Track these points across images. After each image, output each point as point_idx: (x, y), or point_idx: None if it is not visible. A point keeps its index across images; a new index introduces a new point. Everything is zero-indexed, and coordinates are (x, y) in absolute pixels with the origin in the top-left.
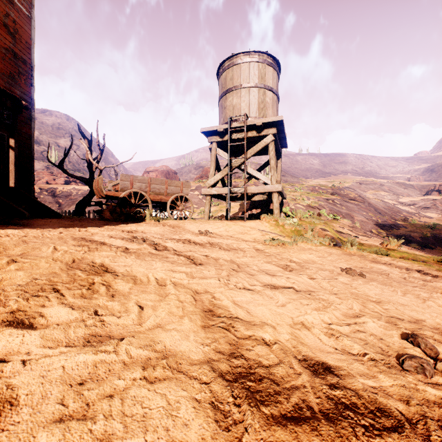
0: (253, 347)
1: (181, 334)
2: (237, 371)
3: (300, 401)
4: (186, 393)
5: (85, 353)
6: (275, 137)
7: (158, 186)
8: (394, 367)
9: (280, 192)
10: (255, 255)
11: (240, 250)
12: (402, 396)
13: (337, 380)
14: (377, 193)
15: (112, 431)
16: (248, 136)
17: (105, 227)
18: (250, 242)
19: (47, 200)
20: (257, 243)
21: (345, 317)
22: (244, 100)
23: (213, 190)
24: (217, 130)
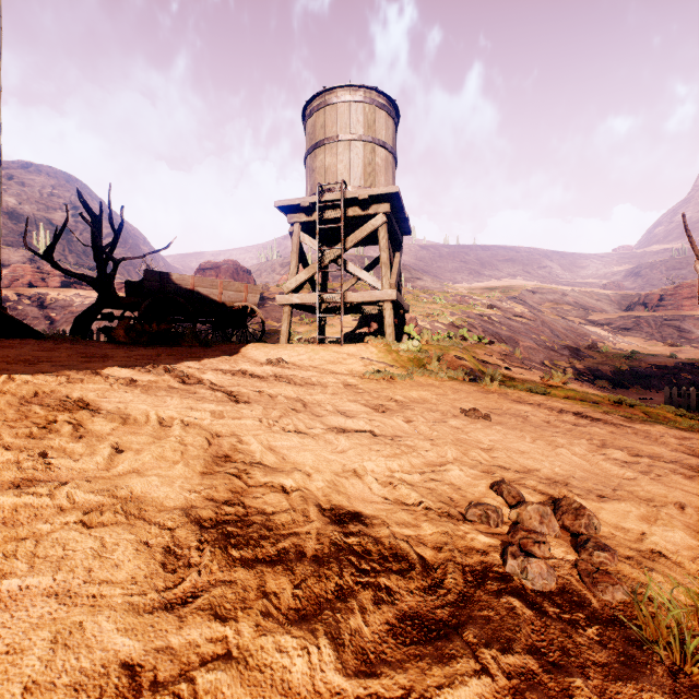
0: (264, 495)
1: (165, 480)
2: (225, 519)
3: (292, 546)
4: (134, 536)
5: (2, 495)
6: (389, 218)
7: (207, 291)
8: (452, 516)
9: (396, 301)
10: (341, 392)
11: (320, 385)
12: (438, 543)
13: (360, 529)
14: (557, 306)
15: (12, 570)
16: (348, 215)
17: (112, 352)
18: (341, 375)
19: (31, 314)
20: (353, 376)
21: (427, 465)
22: (343, 160)
23: (294, 298)
24: (300, 205)
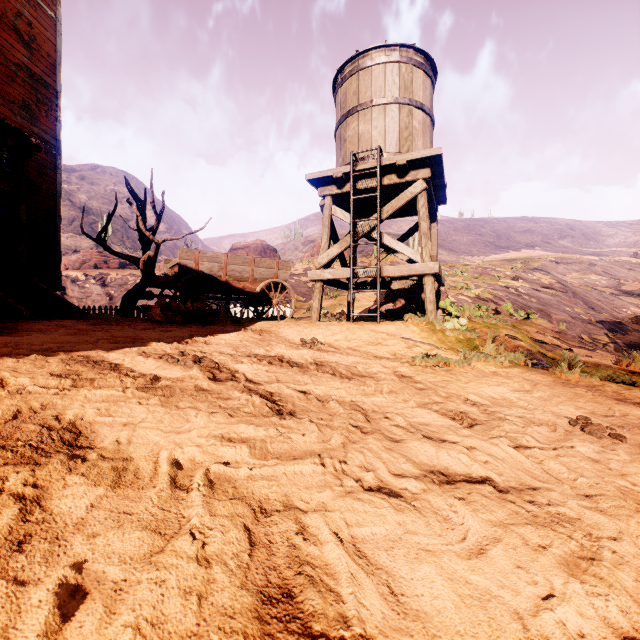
0: None
1: None
2: None
3: None
4: None
5: None
6: (427, 185)
7: (239, 268)
8: None
9: (437, 274)
10: (398, 387)
11: (370, 377)
12: None
13: None
14: (585, 276)
15: None
16: (383, 184)
17: (145, 334)
18: (387, 361)
19: (95, 291)
20: (400, 362)
21: None
22: (377, 126)
23: (325, 273)
24: (332, 177)
